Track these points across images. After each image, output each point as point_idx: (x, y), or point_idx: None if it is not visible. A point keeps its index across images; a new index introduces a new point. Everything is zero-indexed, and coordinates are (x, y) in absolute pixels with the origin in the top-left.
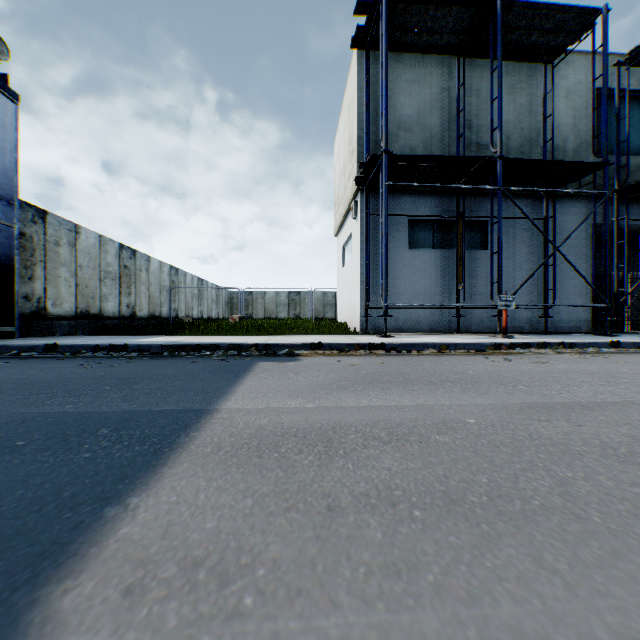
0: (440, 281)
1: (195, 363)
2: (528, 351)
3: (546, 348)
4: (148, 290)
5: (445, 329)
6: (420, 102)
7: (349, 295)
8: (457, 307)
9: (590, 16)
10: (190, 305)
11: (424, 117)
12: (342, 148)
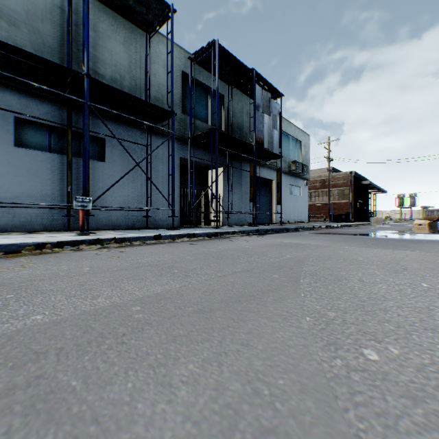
0: (57, 183)
1: None
2: (76, 248)
3: (99, 244)
4: None
5: (63, 227)
6: (30, 4)
7: None
8: (68, 207)
9: (166, 8)
10: None
11: (36, 21)
12: None
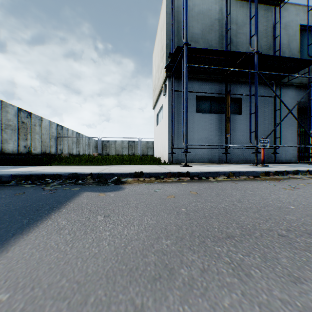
0: (214, 132)
1: (19, 195)
2: (288, 177)
3: (298, 174)
4: (41, 137)
5: (217, 161)
6: (203, 26)
7: (161, 141)
8: (226, 147)
9: None
10: (71, 147)
11: (205, 35)
12: (157, 57)
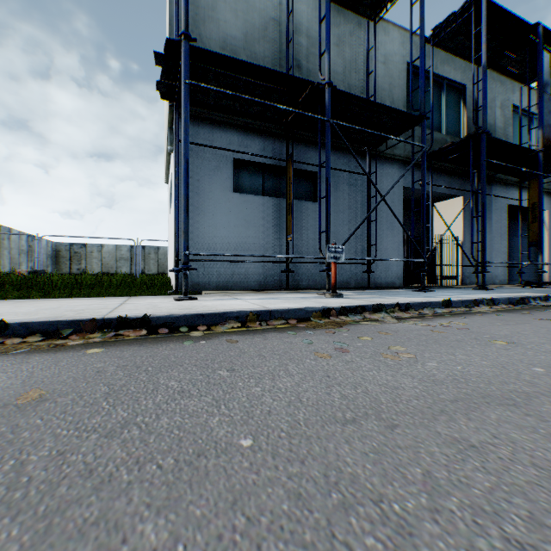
0: (270, 232)
1: None
2: (363, 317)
3: (382, 311)
4: None
5: (275, 285)
6: (248, 25)
7: (171, 246)
8: (286, 261)
9: None
10: None
11: (252, 44)
12: None
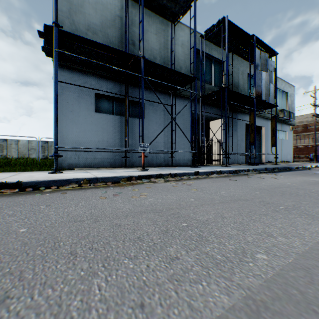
0: (117, 135)
1: None
2: (149, 180)
3: (161, 177)
4: None
5: (120, 165)
6: (103, 18)
7: None
8: (125, 151)
9: None
10: None
11: (106, 29)
12: None
